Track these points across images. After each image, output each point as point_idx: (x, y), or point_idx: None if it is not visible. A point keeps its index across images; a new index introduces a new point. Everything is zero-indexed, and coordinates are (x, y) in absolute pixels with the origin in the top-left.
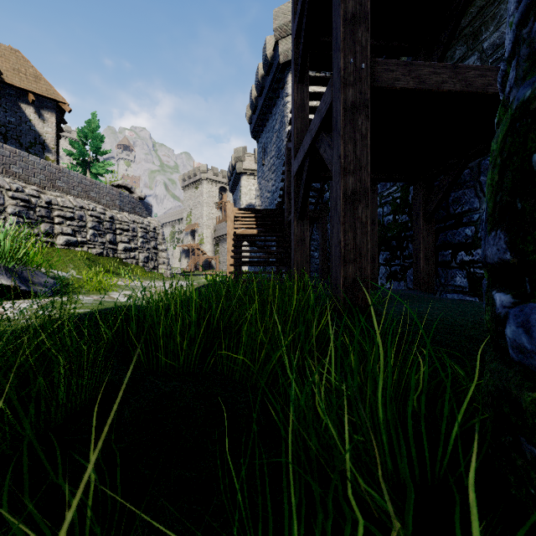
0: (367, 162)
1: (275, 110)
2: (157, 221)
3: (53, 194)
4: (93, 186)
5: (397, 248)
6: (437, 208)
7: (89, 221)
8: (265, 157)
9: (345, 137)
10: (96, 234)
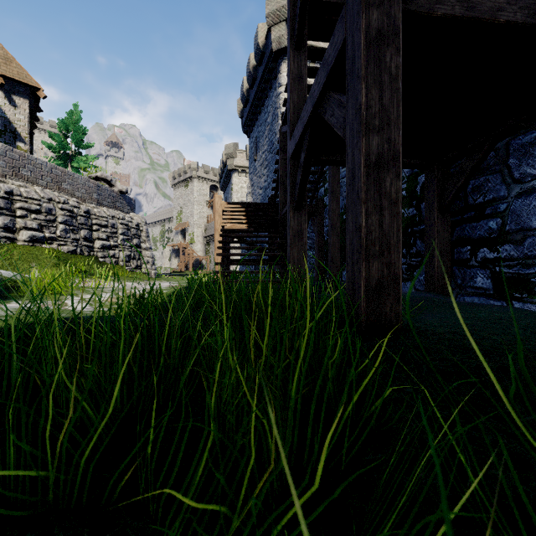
0: (398, 116)
1: (268, 102)
2: (140, 217)
3: (15, 184)
4: (65, 176)
5: (402, 245)
6: (455, 198)
7: (59, 215)
8: (257, 151)
9: (367, 79)
10: (68, 230)
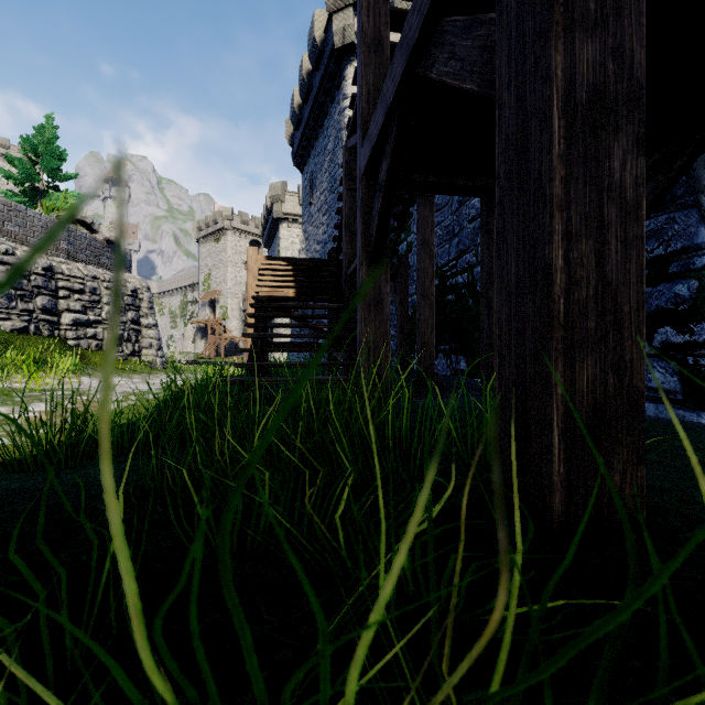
0: None
1: (328, 121)
2: (139, 280)
3: None
4: (11, 213)
5: None
6: None
7: None
8: (314, 192)
9: None
10: (13, 296)
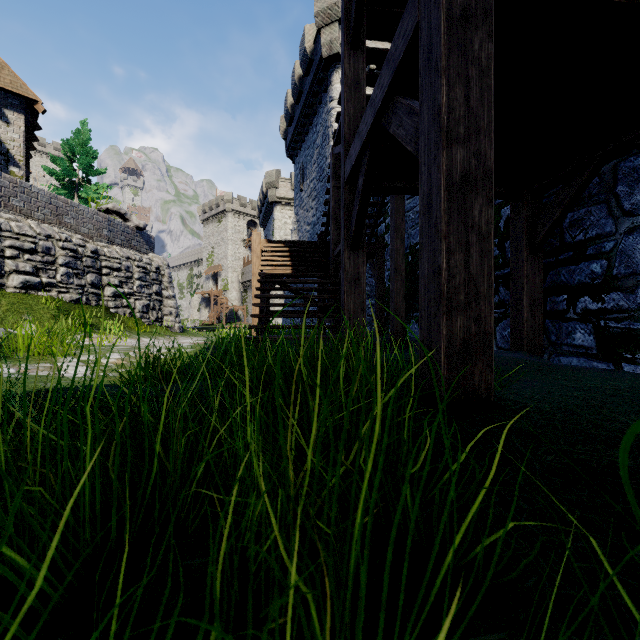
0: (489, 122)
1: (317, 119)
2: (161, 259)
3: (4, 216)
4: (68, 208)
5: None
6: (549, 235)
7: (59, 255)
8: (304, 180)
9: (449, 73)
10: (71, 274)
